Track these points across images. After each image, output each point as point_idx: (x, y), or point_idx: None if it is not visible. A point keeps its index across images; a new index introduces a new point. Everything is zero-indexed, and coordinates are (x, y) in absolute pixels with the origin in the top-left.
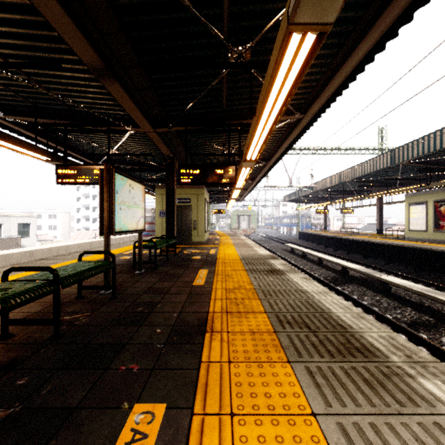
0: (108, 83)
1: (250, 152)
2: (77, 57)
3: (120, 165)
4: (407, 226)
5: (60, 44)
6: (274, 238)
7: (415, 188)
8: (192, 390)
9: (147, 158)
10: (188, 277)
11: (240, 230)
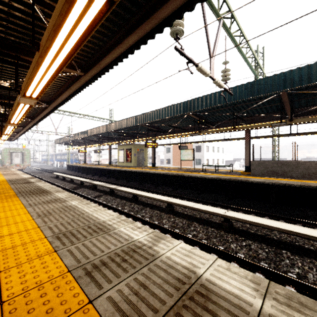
0: None
1: (12, 121)
2: None
3: None
4: (118, 160)
5: None
6: (47, 170)
7: (117, 143)
8: None
9: None
10: None
11: (13, 165)
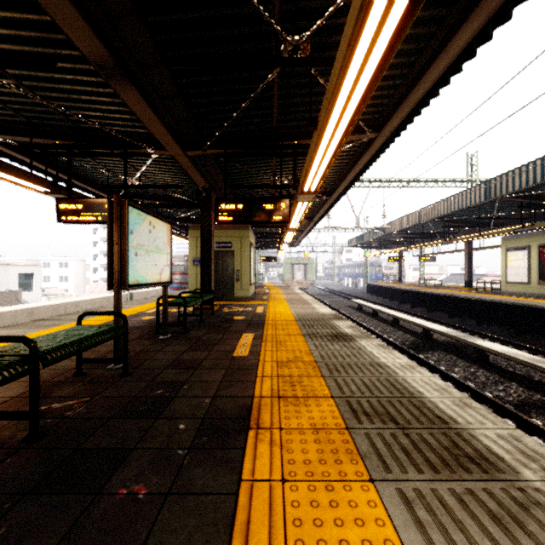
0: (120, 86)
1: (309, 181)
2: (78, 51)
3: (143, 200)
4: (503, 277)
5: (55, 33)
6: (336, 291)
7: (515, 229)
8: (226, 534)
9: (178, 191)
10: (227, 344)
11: (295, 282)
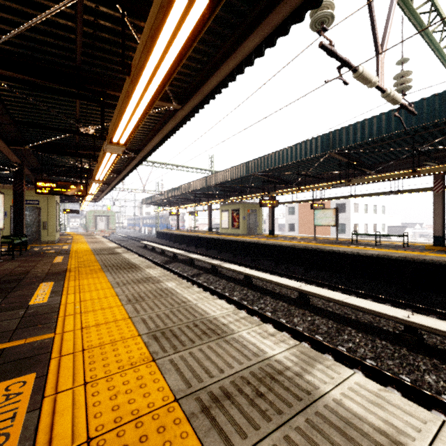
0: None
1: (97, 177)
2: None
3: None
4: (220, 225)
5: None
6: (134, 237)
7: (220, 201)
8: (64, 279)
9: None
10: (47, 260)
11: (98, 231)
